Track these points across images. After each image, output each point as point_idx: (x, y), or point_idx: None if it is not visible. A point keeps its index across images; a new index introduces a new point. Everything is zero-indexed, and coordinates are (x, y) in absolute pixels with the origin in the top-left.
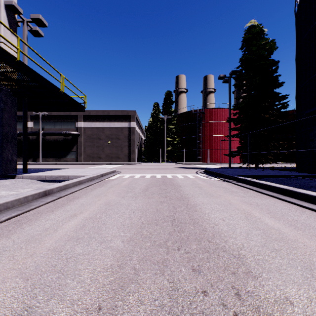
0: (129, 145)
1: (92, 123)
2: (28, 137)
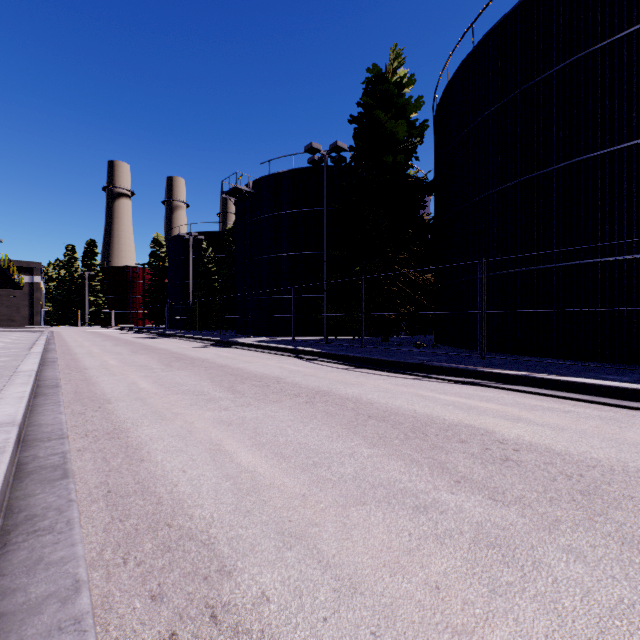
0: (31, 305)
1: None
2: None
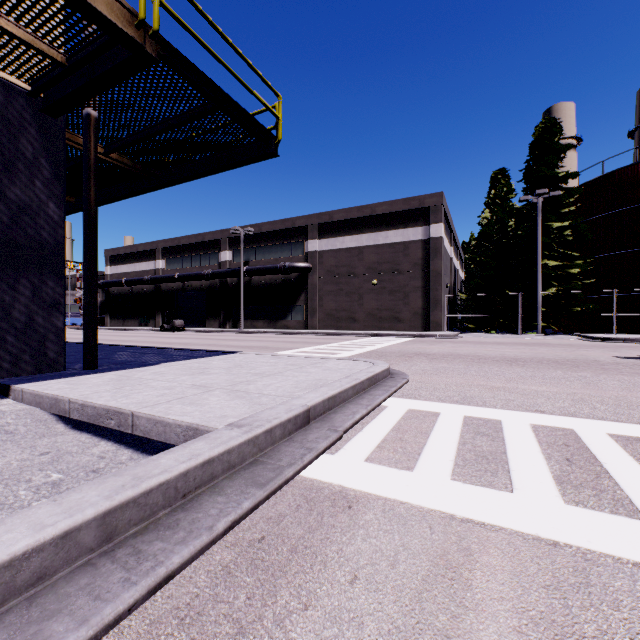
0: (424, 288)
1: (336, 239)
2: (225, 280)
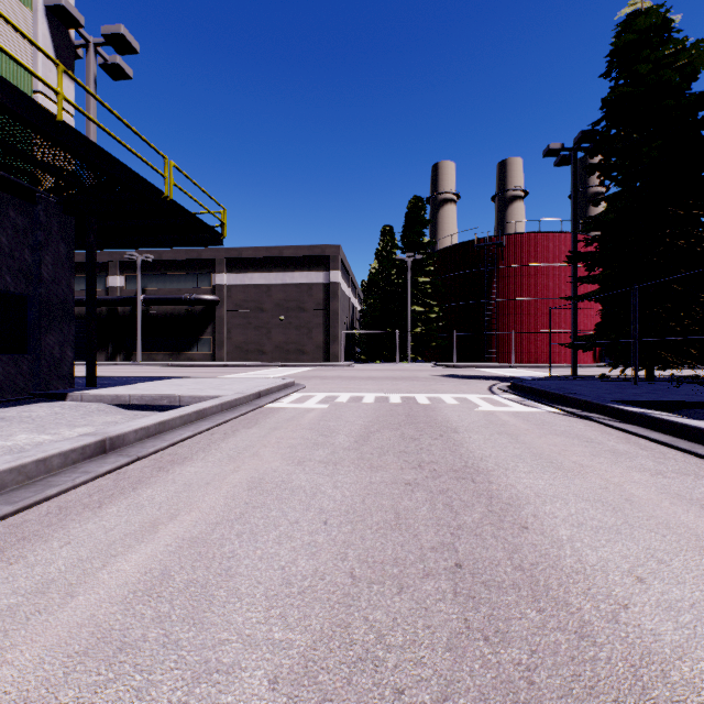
0: (325, 324)
1: (246, 275)
2: (115, 308)
